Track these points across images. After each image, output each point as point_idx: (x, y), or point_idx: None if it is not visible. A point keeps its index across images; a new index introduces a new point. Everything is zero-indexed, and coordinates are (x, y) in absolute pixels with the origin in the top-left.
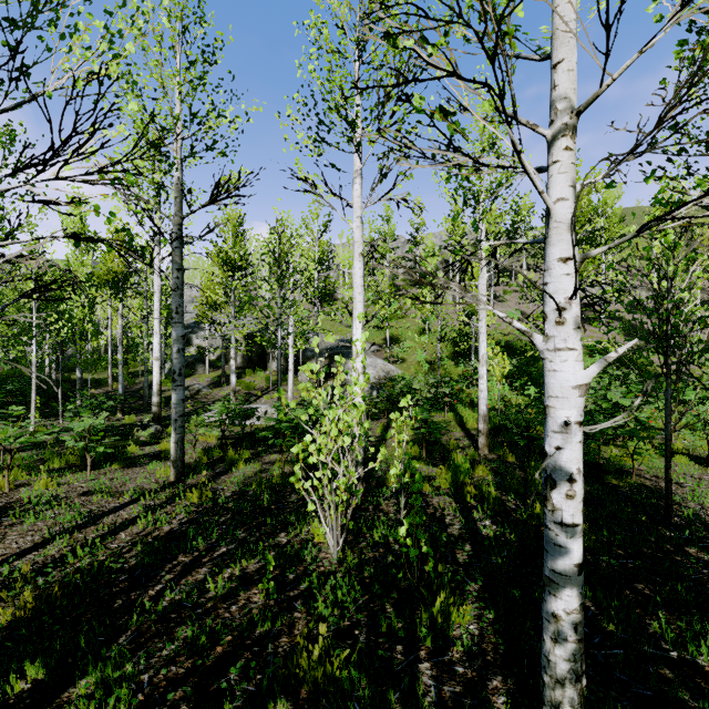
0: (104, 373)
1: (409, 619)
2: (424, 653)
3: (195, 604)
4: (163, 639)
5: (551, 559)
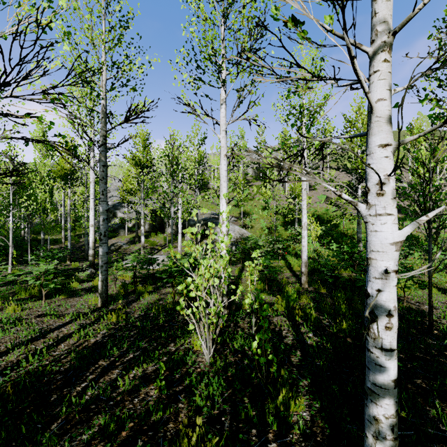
0: (60, 235)
1: (260, 408)
2: (272, 435)
3: (109, 397)
4: (83, 426)
5: (372, 375)
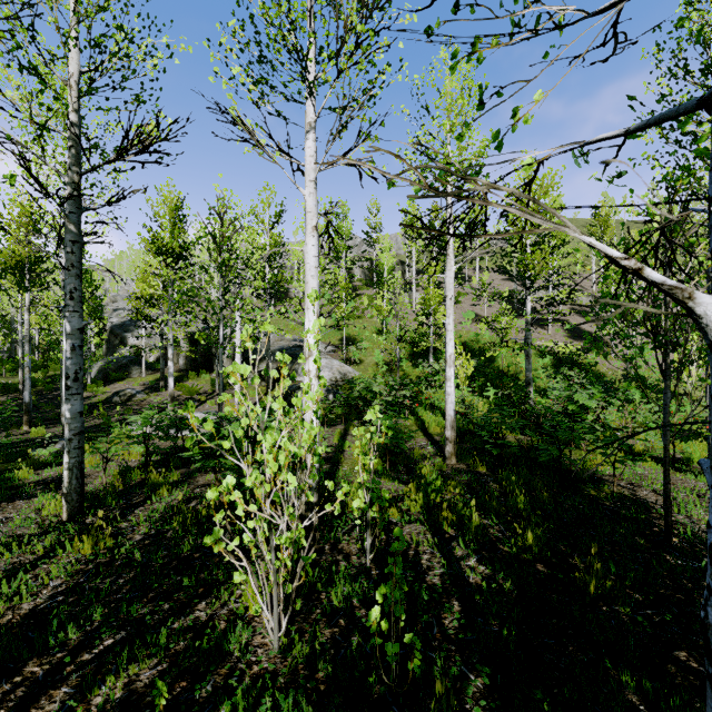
0: (16, 377)
1: None
2: None
3: None
4: None
5: None
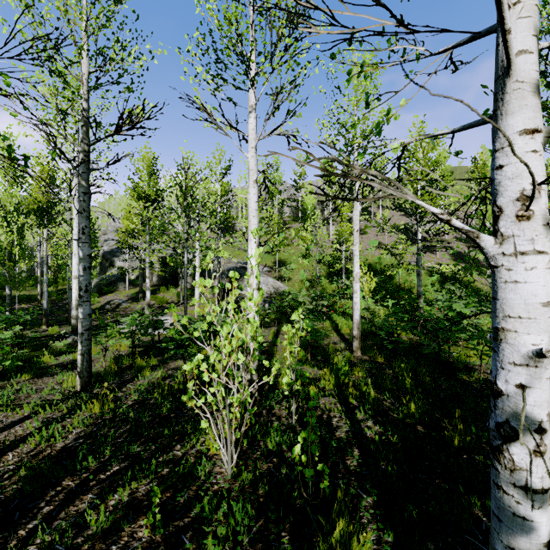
0: (35, 290)
1: None
2: None
3: (69, 546)
4: None
5: (507, 533)
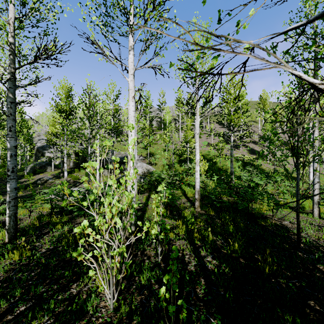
0: None
1: None
2: None
3: None
4: None
5: None
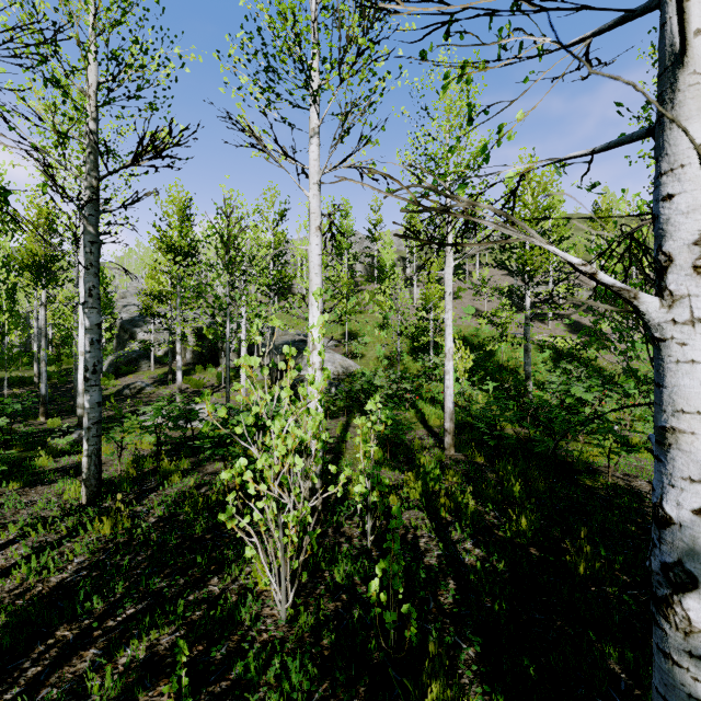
0: (31, 371)
1: None
2: None
3: None
4: None
5: None
